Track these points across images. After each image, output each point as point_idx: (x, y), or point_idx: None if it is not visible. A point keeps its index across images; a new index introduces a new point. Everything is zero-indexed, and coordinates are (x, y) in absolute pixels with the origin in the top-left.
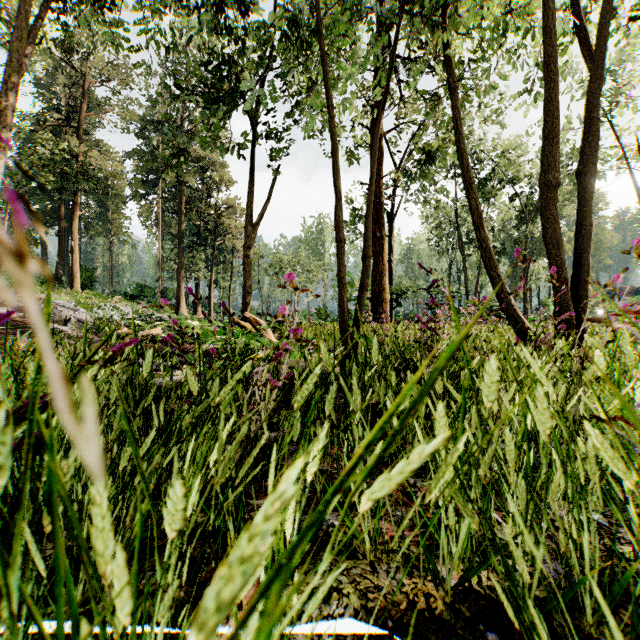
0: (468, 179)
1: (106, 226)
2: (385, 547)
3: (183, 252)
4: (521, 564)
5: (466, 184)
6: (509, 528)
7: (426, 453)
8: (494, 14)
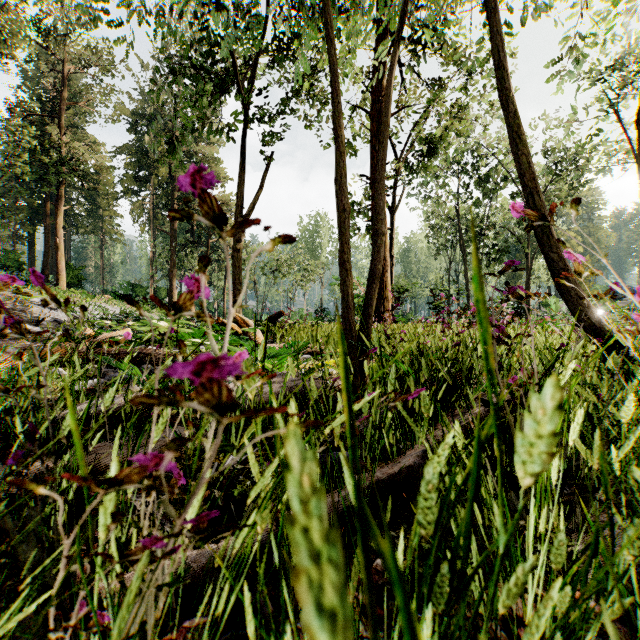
0: (516, 129)
1: (97, 224)
2: None
3: (175, 250)
4: None
5: (513, 136)
6: None
7: None
8: None
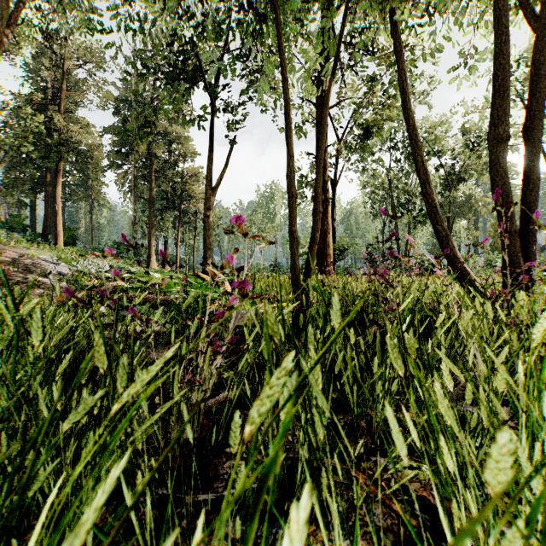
0: (414, 137)
1: (87, 192)
2: None
3: (153, 214)
4: None
5: (412, 142)
6: None
7: None
8: None
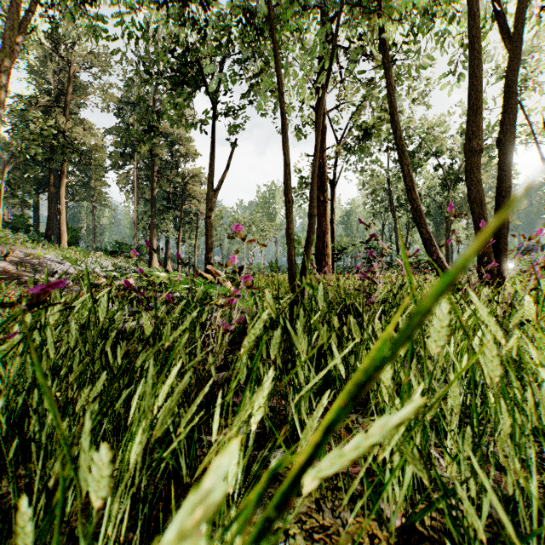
0: (401, 147)
1: (89, 192)
2: (330, 484)
3: (155, 214)
4: (476, 520)
5: (399, 152)
6: (454, 472)
7: (392, 424)
8: (424, 2)
